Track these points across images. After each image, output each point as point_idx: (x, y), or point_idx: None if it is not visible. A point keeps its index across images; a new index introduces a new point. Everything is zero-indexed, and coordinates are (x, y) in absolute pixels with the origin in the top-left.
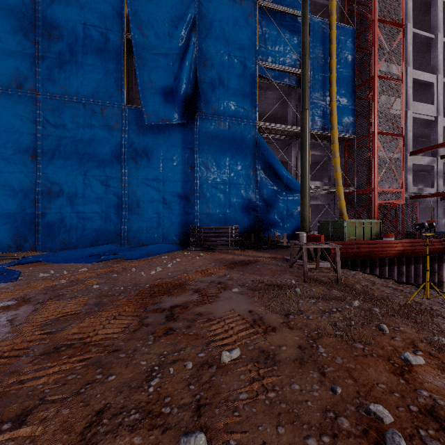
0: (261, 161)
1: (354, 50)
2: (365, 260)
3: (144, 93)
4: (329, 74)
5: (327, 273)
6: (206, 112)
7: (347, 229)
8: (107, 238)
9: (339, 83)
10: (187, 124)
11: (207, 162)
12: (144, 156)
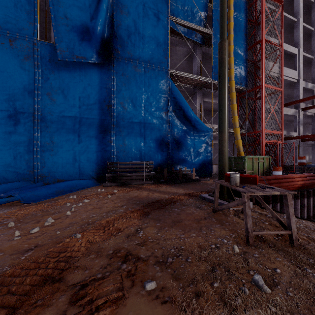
0: (172, 104)
1: (246, 18)
2: (275, 195)
3: (59, 29)
4: (227, 35)
5: (278, 231)
6: (122, 56)
7: (247, 164)
8: (17, 175)
9: (235, 44)
10: (104, 64)
11: (123, 102)
12: (60, 92)
